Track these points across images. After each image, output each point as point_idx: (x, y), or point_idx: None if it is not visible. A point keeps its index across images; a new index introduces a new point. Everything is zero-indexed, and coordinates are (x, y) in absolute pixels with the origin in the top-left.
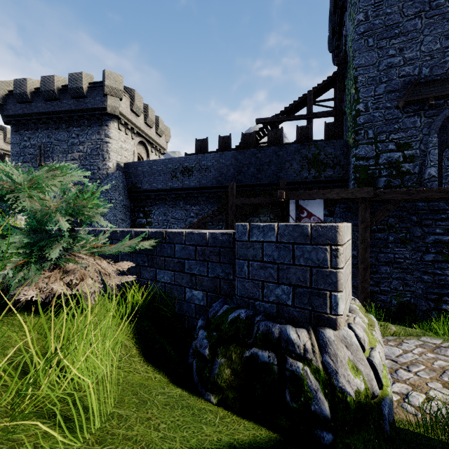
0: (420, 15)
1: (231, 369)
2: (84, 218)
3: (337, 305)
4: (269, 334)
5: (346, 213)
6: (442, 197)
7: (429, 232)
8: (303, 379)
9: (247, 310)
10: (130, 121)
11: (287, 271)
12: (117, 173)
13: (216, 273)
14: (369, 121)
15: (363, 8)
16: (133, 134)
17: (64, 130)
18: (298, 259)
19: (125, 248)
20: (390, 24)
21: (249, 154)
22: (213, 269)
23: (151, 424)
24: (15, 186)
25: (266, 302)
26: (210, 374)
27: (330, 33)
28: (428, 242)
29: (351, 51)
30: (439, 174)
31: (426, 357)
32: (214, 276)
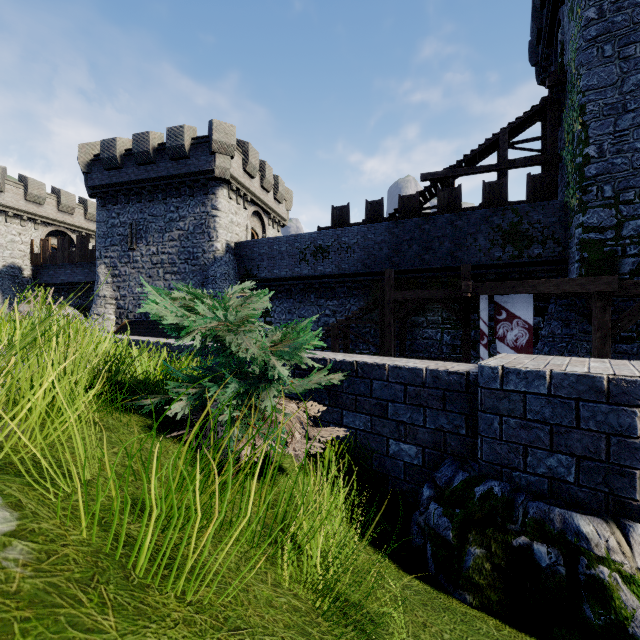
0: None
1: (491, 562)
2: (297, 360)
3: None
4: (544, 521)
5: (568, 313)
6: None
7: None
8: (612, 590)
9: (500, 482)
10: (242, 186)
11: (566, 436)
12: (227, 257)
13: (438, 424)
14: (605, 172)
15: None
16: (246, 202)
17: (160, 202)
18: (586, 421)
19: (314, 385)
20: None
21: (411, 226)
22: (434, 419)
23: (432, 632)
24: (226, 325)
25: (530, 473)
26: (459, 566)
27: (533, 37)
28: None
29: (575, 66)
30: None
31: None
32: (435, 428)
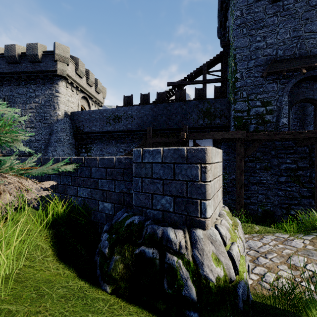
0: (277, 14)
1: (124, 264)
2: (0, 142)
3: (206, 210)
4: (154, 235)
5: (228, 149)
6: (290, 138)
7: (282, 162)
8: (177, 270)
9: (140, 216)
10: (75, 81)
11: (169, 185)
12: (65, 119)
13: (121, 189)
14: (243, 86)
15: (239, 7)
16: (78, 91)
17: (23, 86)
18: (177, 175)
19: (49, 170)
20: (257, 19)
21: (162, 107)
22: (119, 186)
23: None
24: None
25: (154, 209)
26: (107, 269)
27: (218, 25)
28: (282, 169)
29: (232, 37)
30: (289, 123)
31: (278, 247)
32: (119, 191)
